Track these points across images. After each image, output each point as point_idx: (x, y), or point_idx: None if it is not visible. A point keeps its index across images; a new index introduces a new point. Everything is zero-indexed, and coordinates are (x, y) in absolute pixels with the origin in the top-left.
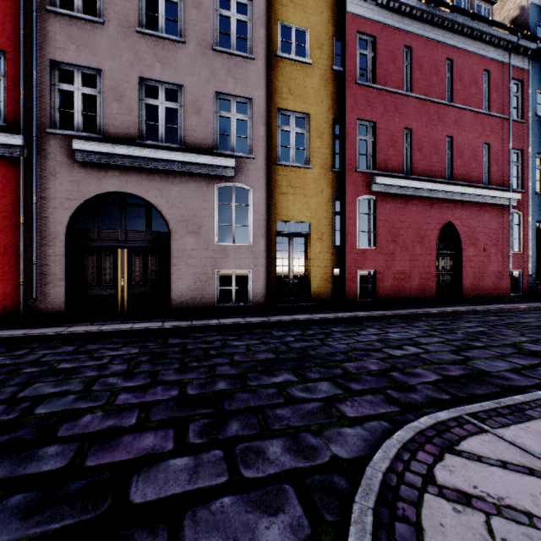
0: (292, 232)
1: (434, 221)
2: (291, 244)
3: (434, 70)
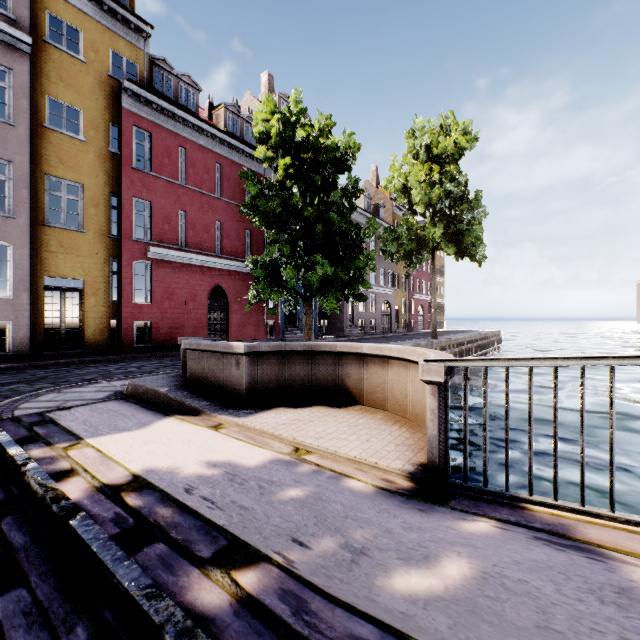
0: (63, 288)
1: (206, 283)
2: (63, 298)
3: (205, 170)
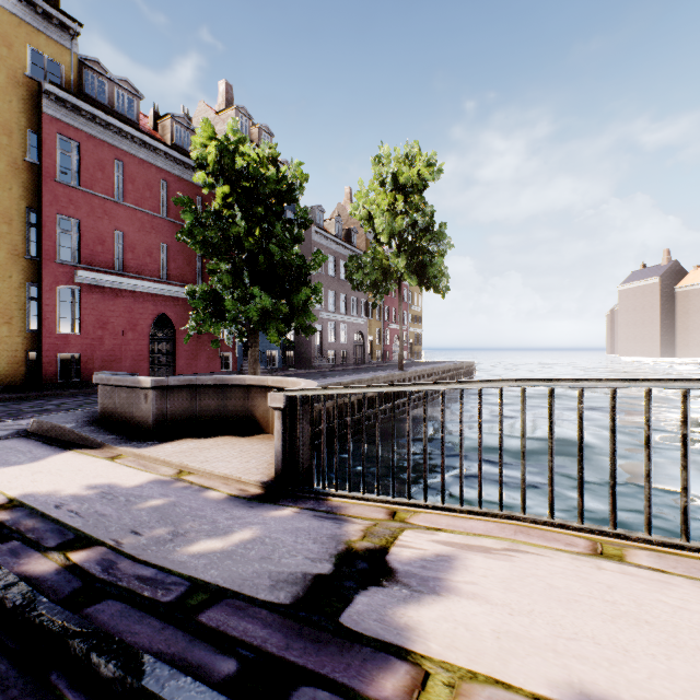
0: None
1: (149, 312)
2: None
3: (148, 186)
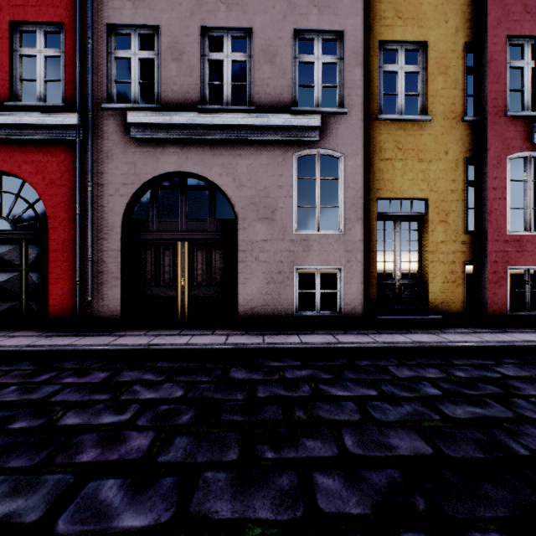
0: (399, 214)
1: None
2: (397, 231)
3: None
